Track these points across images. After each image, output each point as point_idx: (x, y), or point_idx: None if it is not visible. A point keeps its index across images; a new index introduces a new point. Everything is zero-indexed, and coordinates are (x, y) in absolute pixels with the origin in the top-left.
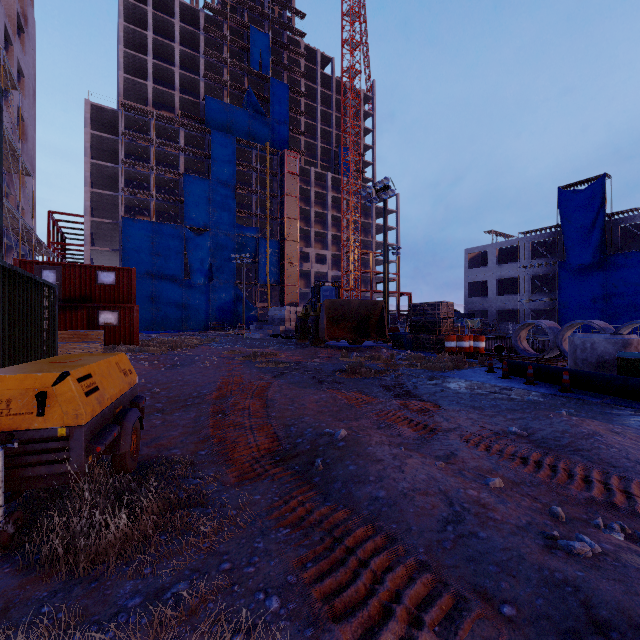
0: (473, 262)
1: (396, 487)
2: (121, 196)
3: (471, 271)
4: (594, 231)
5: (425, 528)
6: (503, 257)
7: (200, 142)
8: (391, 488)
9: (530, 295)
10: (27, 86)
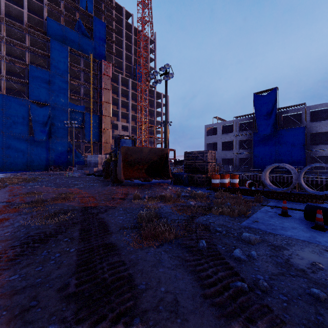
0: (209, 132)
1: None
2: None
3: (208, 137)
4: (271, 117)
5: None
6: (224, 130)
7: (43, 46)
8: None
9: (238, 150)
10: None
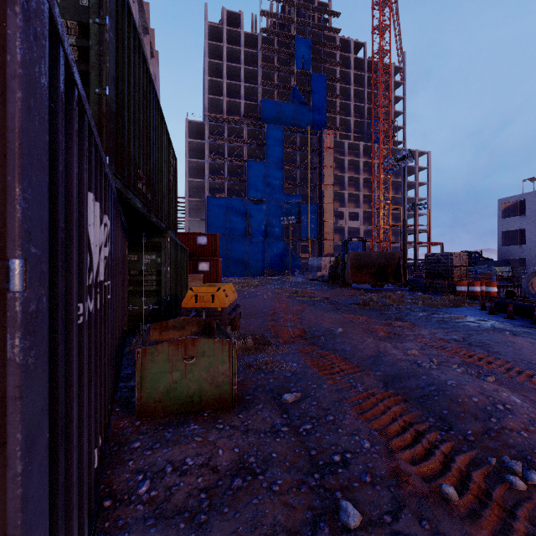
0: (509, 211)
1: (356, 347)
2: (206, 181)
3: (506, 220)
4: None
5: (361, 357)
6: None
7: (258, 134)
8: (353, 347)
9: None
10: None
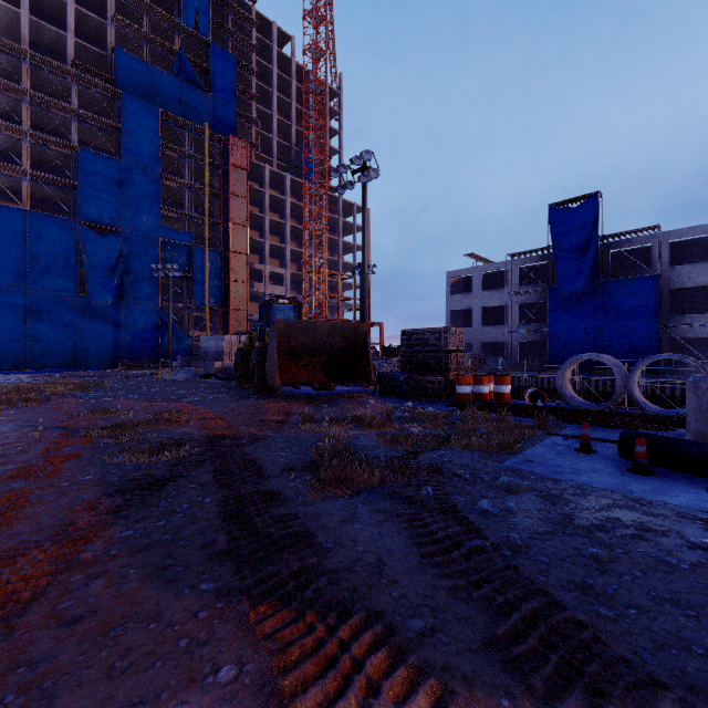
0: (455, 288)
1: None
2: None
3: (454, 297)
4: (587, 255)
5: None
6: (487, 283)
7: (107, 109)
8: None
9: (518, 326)
10: None
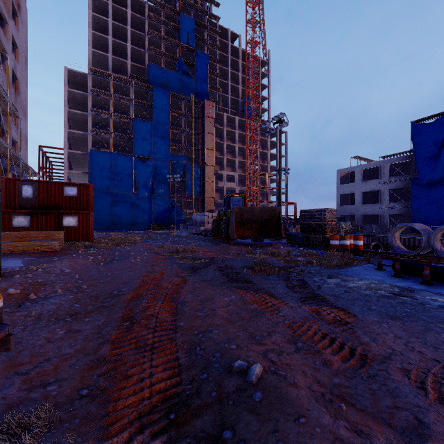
0: (343, 179)
1: None
2: (89, 134)
3: (342, 186)
4: (440, 154)
5: None
6: (366, 175)
7: (145, 96)
8: None
9: (388, 203)
10: (20, 55)
